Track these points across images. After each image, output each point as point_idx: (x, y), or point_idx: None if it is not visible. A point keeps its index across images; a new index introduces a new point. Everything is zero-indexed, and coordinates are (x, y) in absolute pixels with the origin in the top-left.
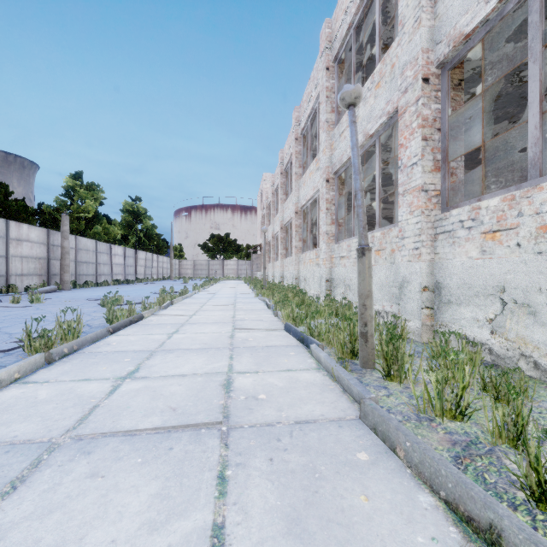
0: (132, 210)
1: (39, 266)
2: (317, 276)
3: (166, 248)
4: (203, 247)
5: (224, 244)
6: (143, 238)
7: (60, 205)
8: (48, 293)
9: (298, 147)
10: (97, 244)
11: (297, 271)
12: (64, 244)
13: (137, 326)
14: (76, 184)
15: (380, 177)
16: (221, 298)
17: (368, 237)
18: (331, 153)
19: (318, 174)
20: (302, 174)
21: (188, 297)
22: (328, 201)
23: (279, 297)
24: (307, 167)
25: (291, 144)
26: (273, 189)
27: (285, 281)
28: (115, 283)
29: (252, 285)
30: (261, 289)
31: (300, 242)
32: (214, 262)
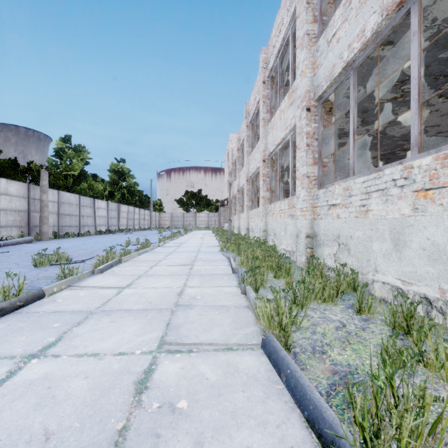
0: (117, 170)
1: (19, 218)
2: (290, 229)
3: (148, 203)
4: (179, 202)
5: (196, 199)
6: (126, 193)
7: (51, 165)
8: (20, 244)
9: (266, 91)
10: (81, 198)
11: (265, 223)
12: (43, 197)
13: (10, 318)
14: (65, 146)
15: (421, 66)
16: (182, 253)
17: (395, 169)
18: (312, 74)
19: (292, 110)
20: (270, 120)
21: (148, 251)
22: (309, 135)
23: (248, 260)
24: (275, 112)
25: (258, 93)
26: (239, 145)
27: (250, 233)
28: (97, 233)
29: (218, 237)
30: (225, 243)
31: (267, 192)
32: (188, 215)
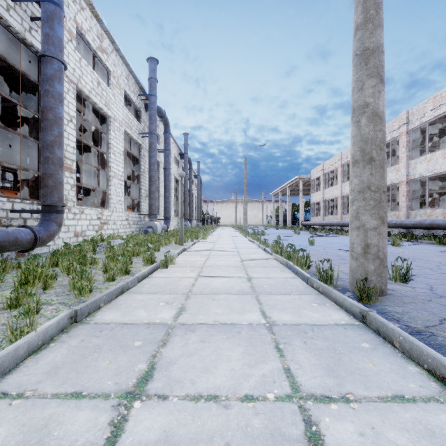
0: None
1: None
2: None
3: None
4: None
5: None
6: None
7: None
8: None
9: None
10: None
11: None
12: None
13: None
14: None
15: None
16: None
17: None
18: None
19: None
20: None
21: None
22: None
23: None
24: None
25: None
26: None
27: None
28: None
29: None
30: None
31: None
32: None
